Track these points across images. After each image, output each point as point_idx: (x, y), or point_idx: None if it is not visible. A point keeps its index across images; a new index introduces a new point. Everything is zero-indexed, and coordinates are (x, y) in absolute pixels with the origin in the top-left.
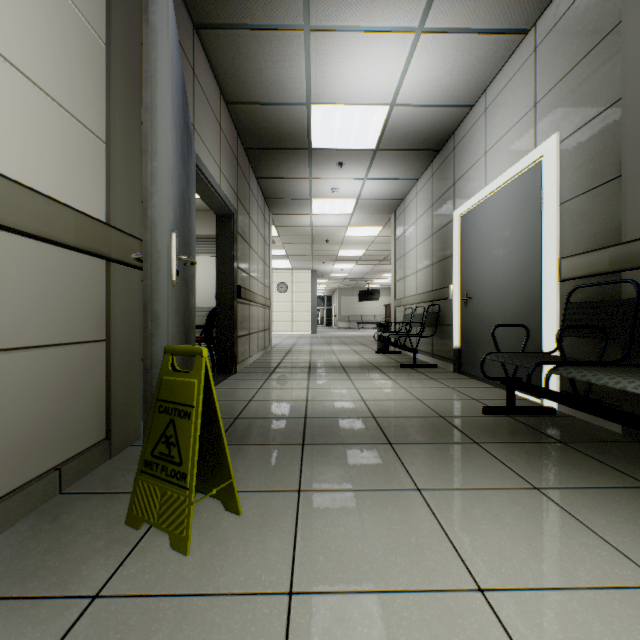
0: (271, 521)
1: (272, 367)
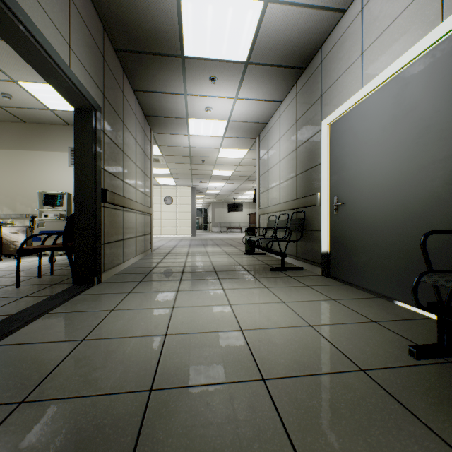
0: None
1: (144, 273)
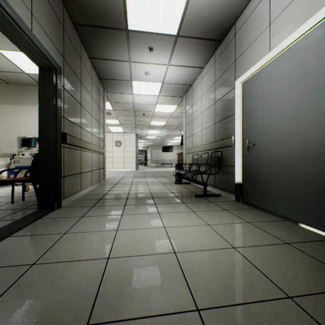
0: None
1: (96, 199)
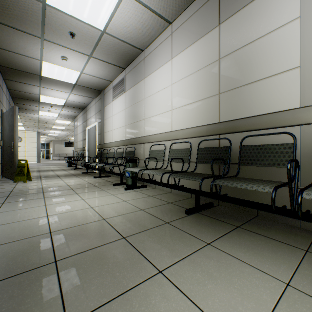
0: (37, 181)
1: None
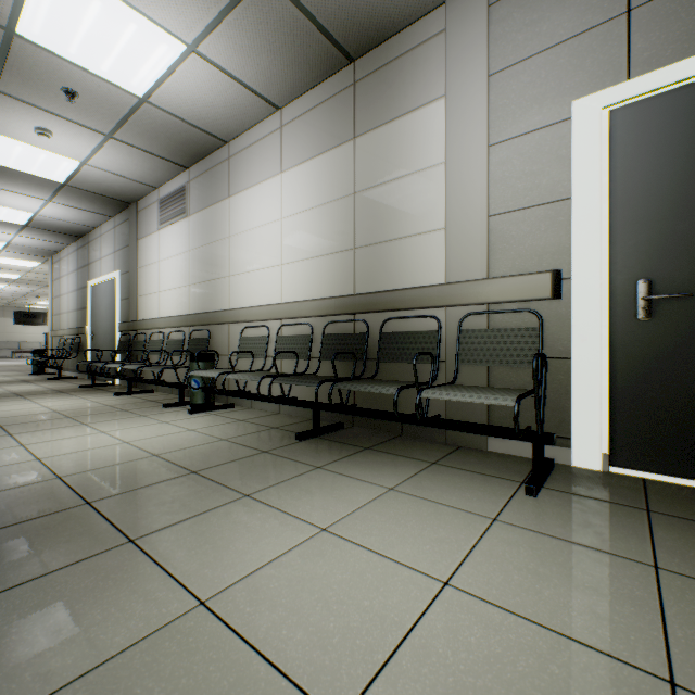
0: None
1: None
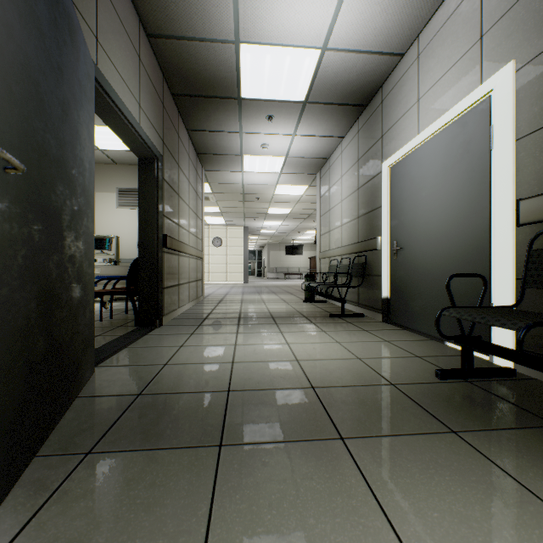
0: None
1: (201, 318)
